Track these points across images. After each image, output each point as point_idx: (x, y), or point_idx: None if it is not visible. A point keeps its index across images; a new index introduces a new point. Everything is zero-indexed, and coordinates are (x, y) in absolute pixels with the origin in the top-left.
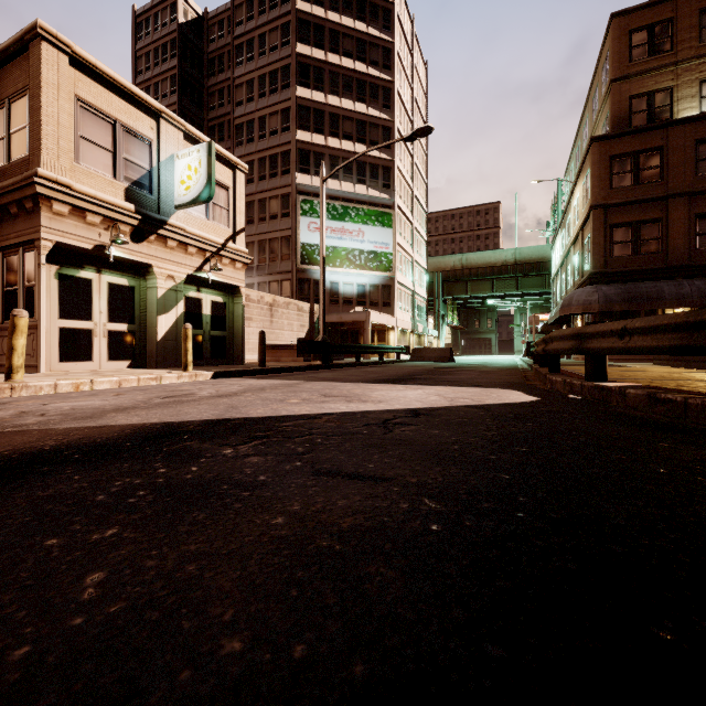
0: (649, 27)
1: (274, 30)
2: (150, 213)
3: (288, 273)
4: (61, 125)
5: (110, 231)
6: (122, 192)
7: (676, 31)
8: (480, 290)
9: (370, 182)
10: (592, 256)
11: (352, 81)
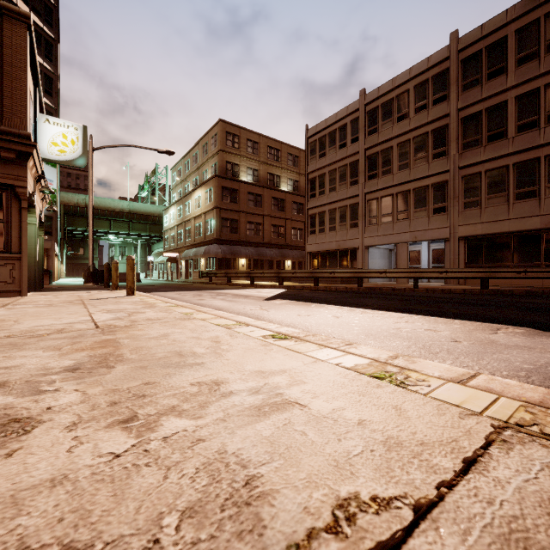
0: (232, 134)
1: None
2: None
3: None
4: (28, 95)
5: (34, 180)
6: None
7: (240, 142)
8: (100, 227)
9: None
10: (216, 230)
11: None
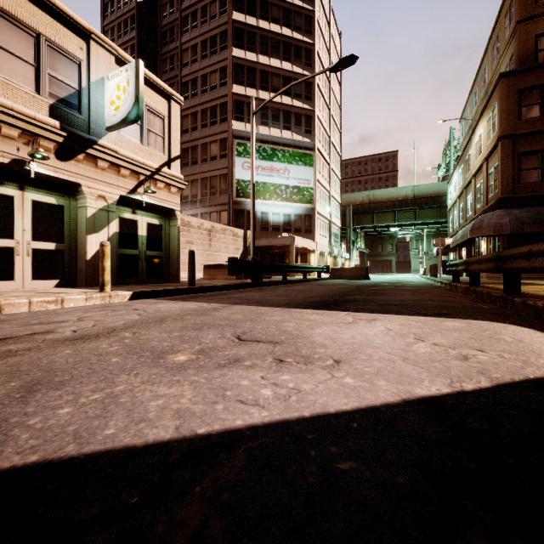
0: None
1: (214, 2)
2: (78, 132)
3: (225, 204)
4: None
5: (31, 146)
6: (47, 108)
7: None
8: (384, 220)
9: (294, 128)
10: (501, 183)
11: (279, 43)
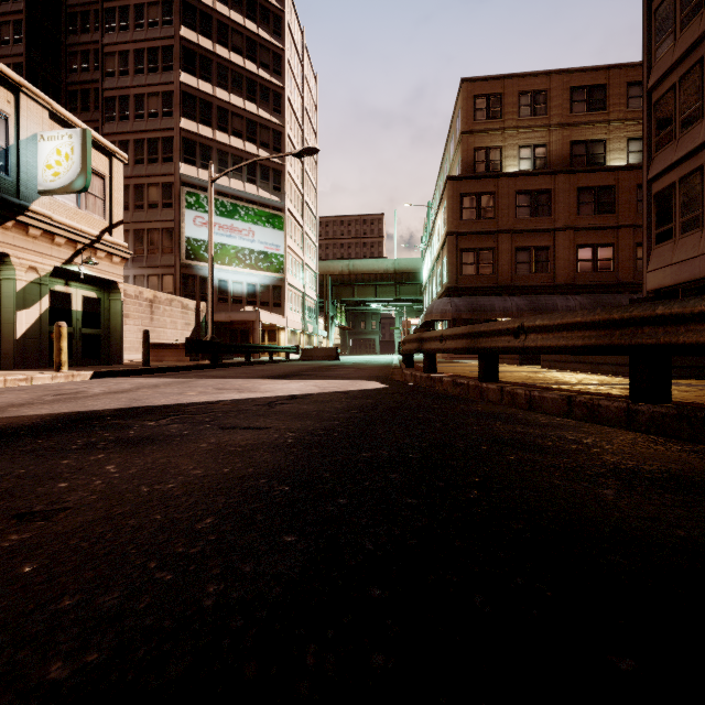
0: (487, 96)
1: (153, 4)
2: (7, 196)
3: (170, 267)
4: None
5: None
6: None
7: (504, 104)
8: (365, 295)
9: (260, 183)
10: (448, 273)
11: (242, 78)
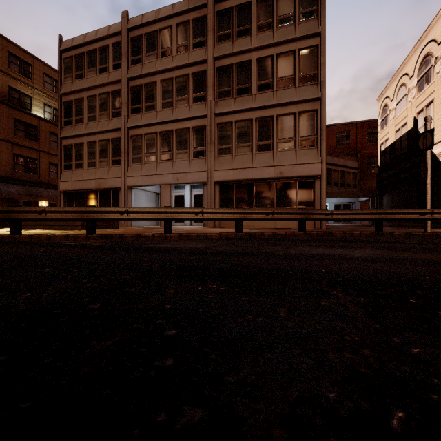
0: None
1: None
2: None
3: None
4: None
5: None
6: None
7: None
8: None
9: None
10: None
11: None
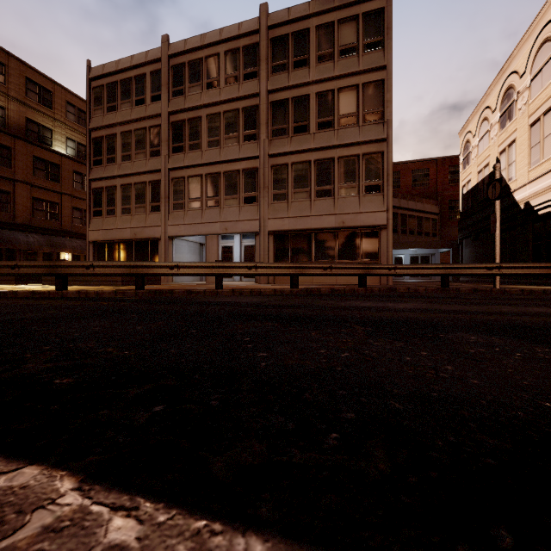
0: None
1: None
2: None
3: None
4: None
5: None
6: None
7: None
8: None
9: None
10: None
11: None
